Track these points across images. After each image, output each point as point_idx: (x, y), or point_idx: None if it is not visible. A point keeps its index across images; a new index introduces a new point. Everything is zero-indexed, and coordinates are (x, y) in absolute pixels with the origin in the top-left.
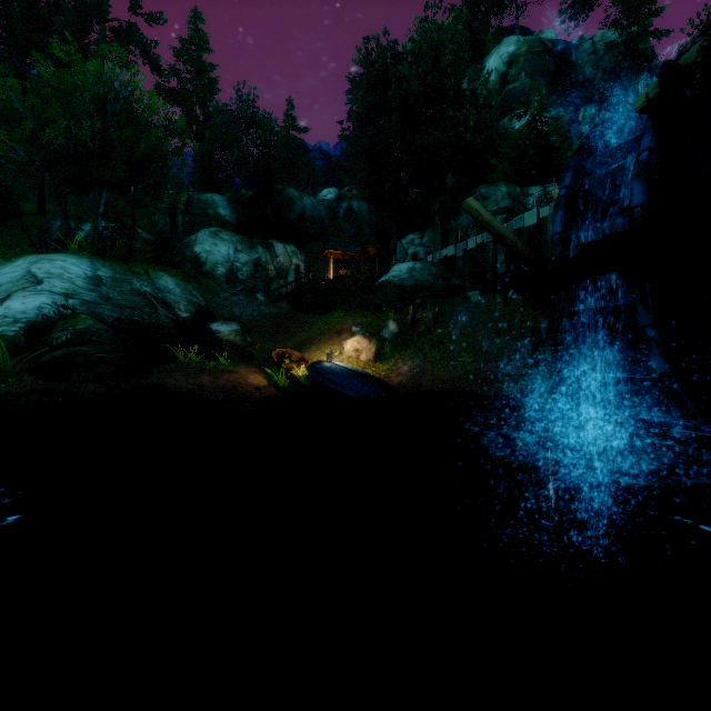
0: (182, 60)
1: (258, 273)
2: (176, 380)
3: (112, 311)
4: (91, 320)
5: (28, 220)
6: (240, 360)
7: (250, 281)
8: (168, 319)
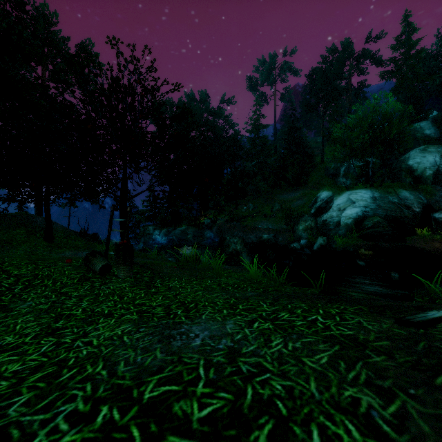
0: (396, 49)
1: None
2: (420, 244)
3: (382, 212)
4: (378, 217)
5: (319, 166)
6: None
7: None
8: (409, 213)
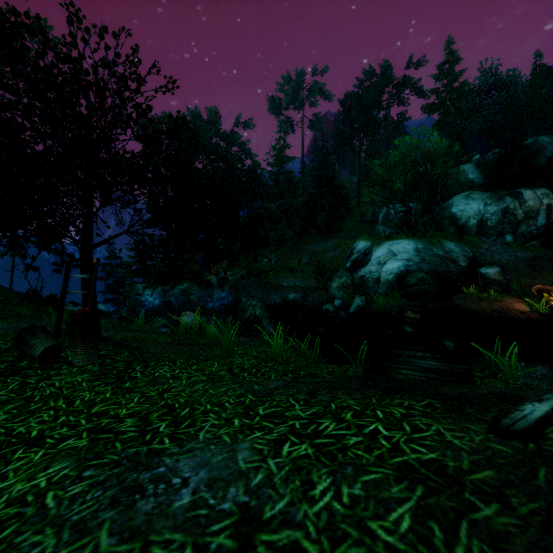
0: (438, 79)
1: (505, 219)
2: (467, 304)
3: (426, 266)
4: (422, 273)
5: (355, 211)
6: (502, 292)
7: (498, 226)
8: (455, 268)
